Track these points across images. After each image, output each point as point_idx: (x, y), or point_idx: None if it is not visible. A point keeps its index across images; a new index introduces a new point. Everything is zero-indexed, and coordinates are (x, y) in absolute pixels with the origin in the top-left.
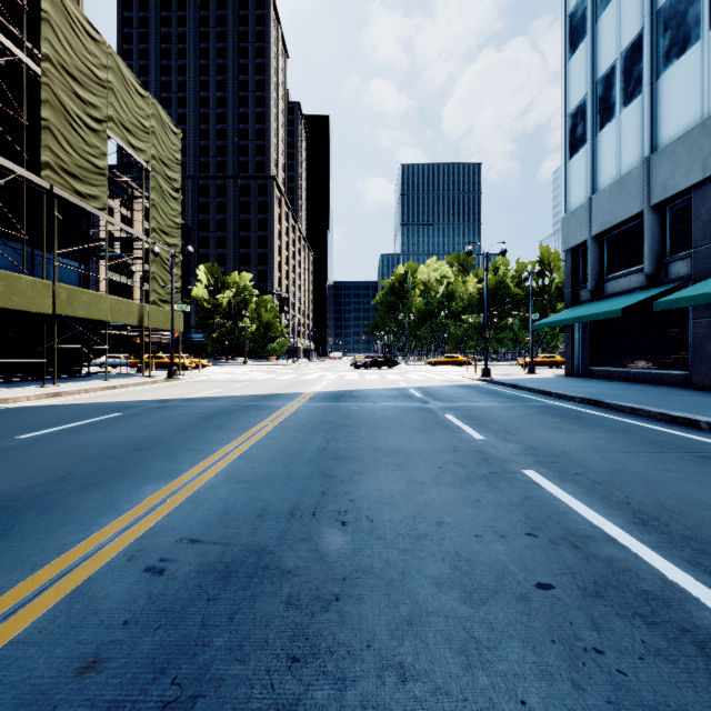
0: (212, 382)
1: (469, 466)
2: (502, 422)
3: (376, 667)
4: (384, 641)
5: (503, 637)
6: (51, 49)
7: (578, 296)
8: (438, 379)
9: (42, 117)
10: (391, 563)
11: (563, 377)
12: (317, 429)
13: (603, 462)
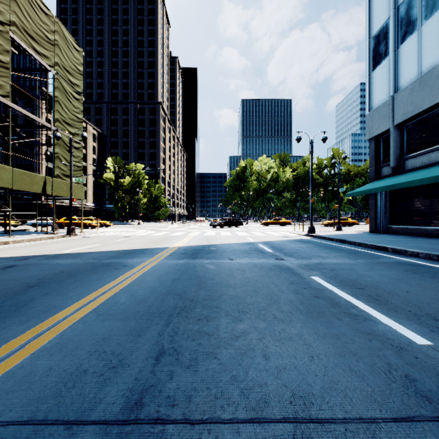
0: (99, 238)
1: None
2: (395, 292)
3: None
4: None
5: None
6: None
7: (380, 172)
8: (275, 235)
9: None
10: None
11: (368, 233)
12: (155, 312)
13: None
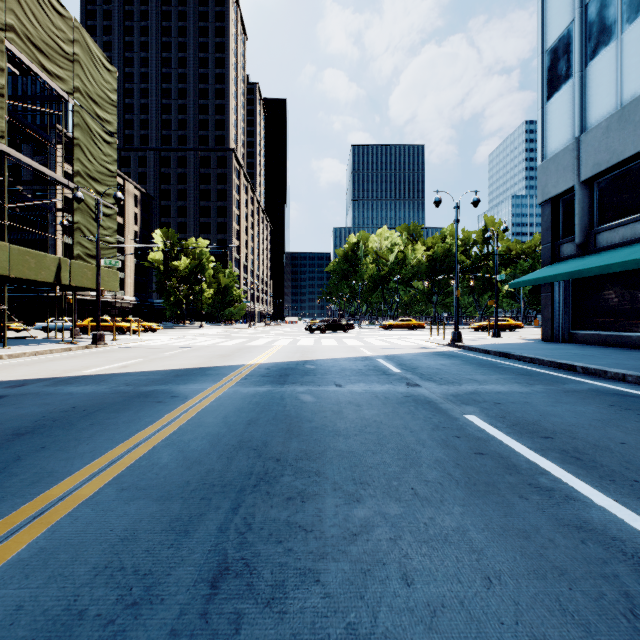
0: (140, 349)
1: None
2: (605, 445)
3: None
4: None
5: None
6: None
7: (558, 251)
8: (402, 344)
9: None
10: None
11: (541, 342)
12: (215, 483)
13: None
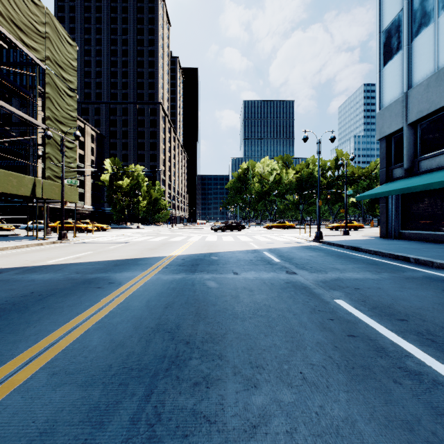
0: (92, 244)
1: None
2: None
3: None
4: None
5: None
6: None
7: (391, 174)
8: (280, 240)
9: None
10: None
11: (379, 238)
12: (133, 367)
13: None
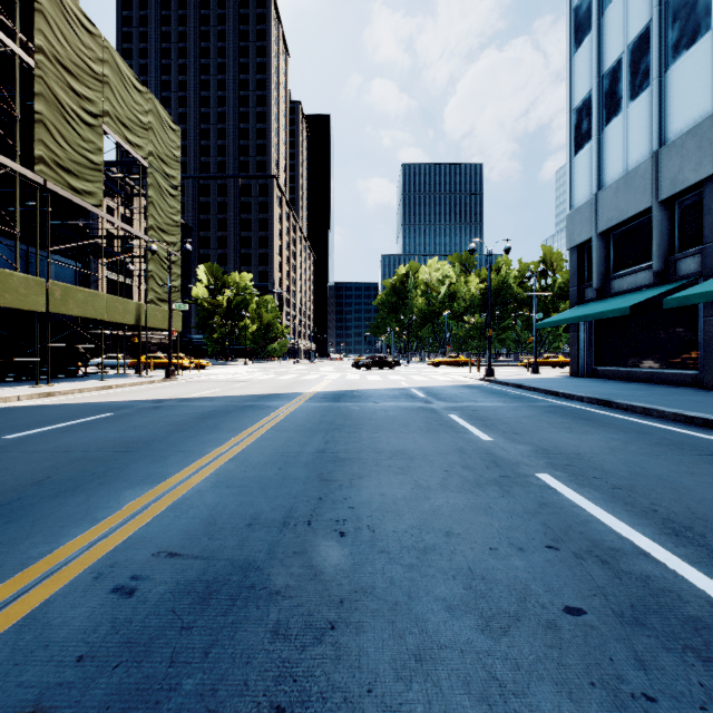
0: (211, 382)
1: (477, 469)
2: (509, 423)
3: None
4: (389, 684)
5: (532, 678)
6: (45, 41)
7: (583, 294)
8: (440, 379)
9: (36, 110)
10: (395, 582)
11: (568, 377)
12: (315, 429)
13: (621, 465)
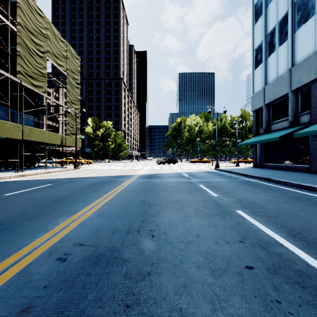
0: (94, 170)
1: (211, 208)
2: (225, 188)
3: (168, 310)
4: (172, 296)
5: (231, 294)
6: (21, 20)
7: (258, 131)
8: (195, 169)
9: (17, 50)
10: (175, 256)
11: (252, 168)
12: (140, 191)
13: (273, 207)
